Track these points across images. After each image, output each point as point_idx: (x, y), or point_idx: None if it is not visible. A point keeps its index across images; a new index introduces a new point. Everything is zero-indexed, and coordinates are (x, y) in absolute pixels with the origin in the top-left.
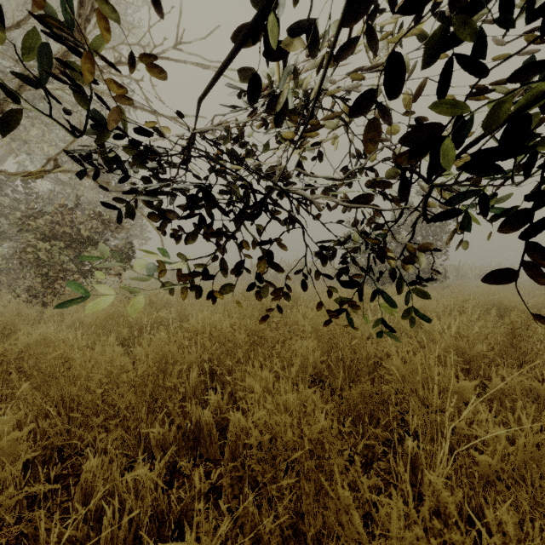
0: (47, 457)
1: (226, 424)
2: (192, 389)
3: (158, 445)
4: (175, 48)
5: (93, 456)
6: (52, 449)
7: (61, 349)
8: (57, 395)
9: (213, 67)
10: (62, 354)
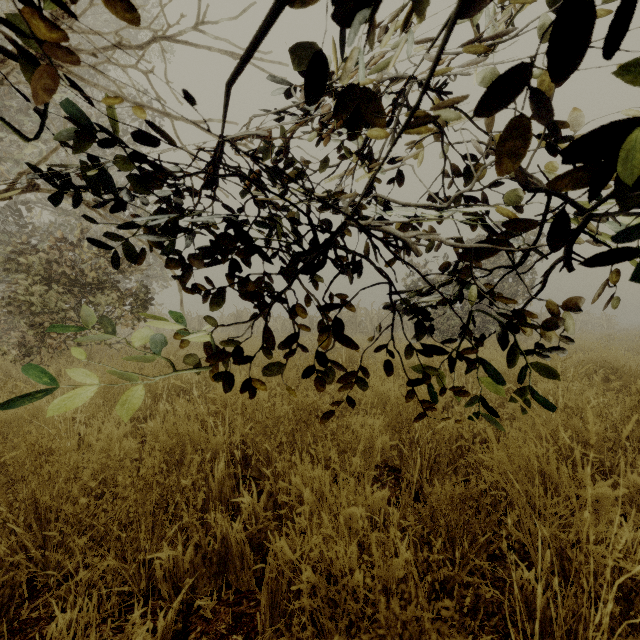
0: (5, 599)
1: (264, 538)
2: (218, 486)
3: (167, 576)
4: (196, 30)
5: (61, 614)
6: (12, 586)
7: (33, 438)
8: (30, 498)
9: None
10: (34, 445)
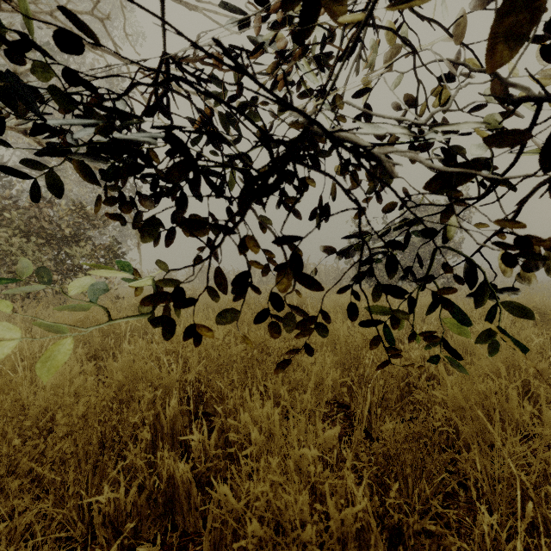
0: None
1: (213, 477)
2: (170, 423)
3: (107, 521)
4: None
5: None
6: None
7: None
8: None
9: (201, 9)
10: None
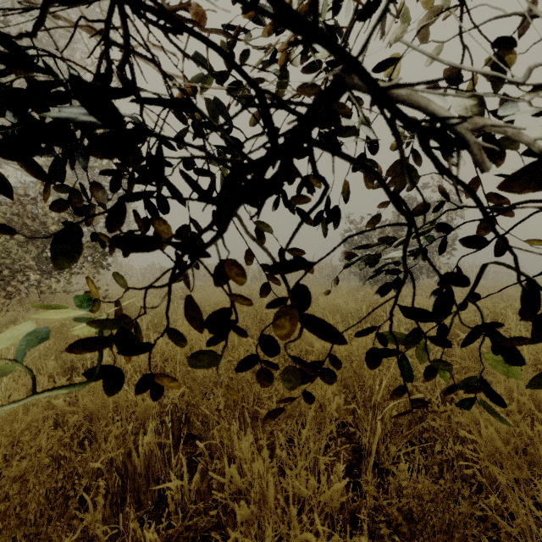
0: None
1: (192, 538)
2: (143, 461)
3: None
4: None
5: None
6: None
7: None
8: None
9: None
10: None
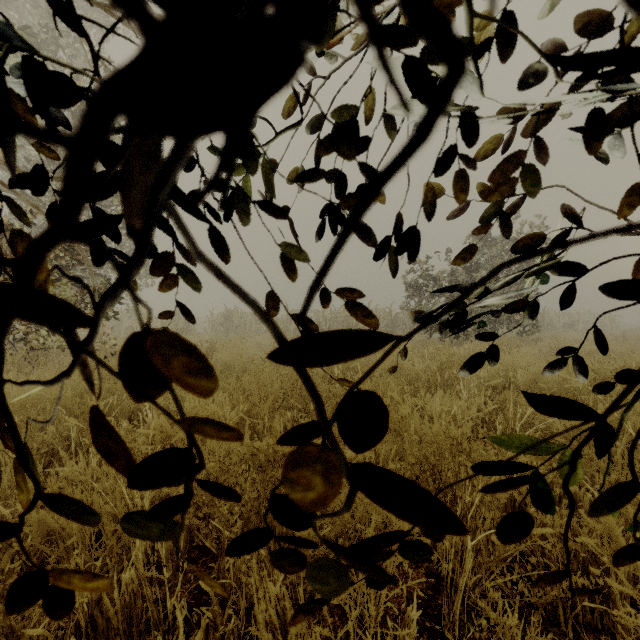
0: None
1: None
2: (121, 610)
3: None
4: None
5: None
6: None
7: None
8: None
9: None
10: None
